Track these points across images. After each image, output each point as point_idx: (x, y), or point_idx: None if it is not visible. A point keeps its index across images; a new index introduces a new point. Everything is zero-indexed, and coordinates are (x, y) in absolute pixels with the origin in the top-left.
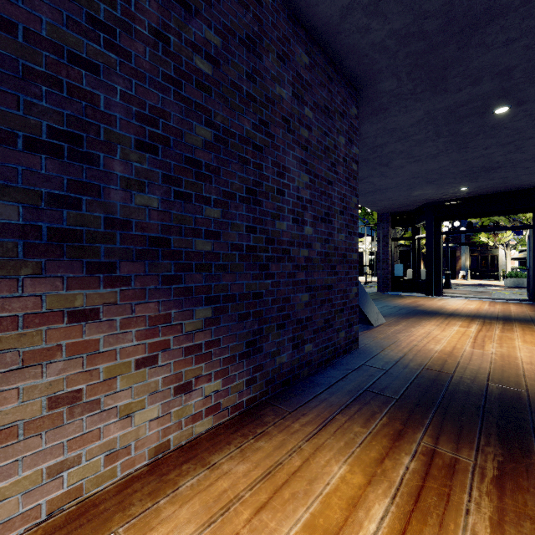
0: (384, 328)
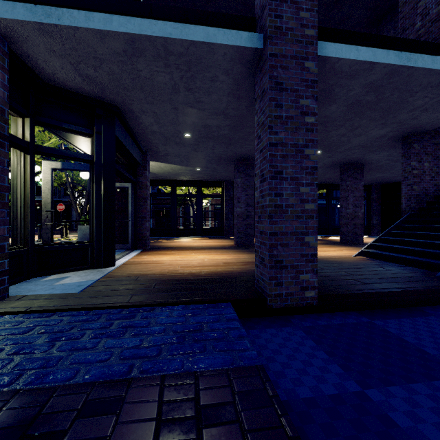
0: (362, 257)
